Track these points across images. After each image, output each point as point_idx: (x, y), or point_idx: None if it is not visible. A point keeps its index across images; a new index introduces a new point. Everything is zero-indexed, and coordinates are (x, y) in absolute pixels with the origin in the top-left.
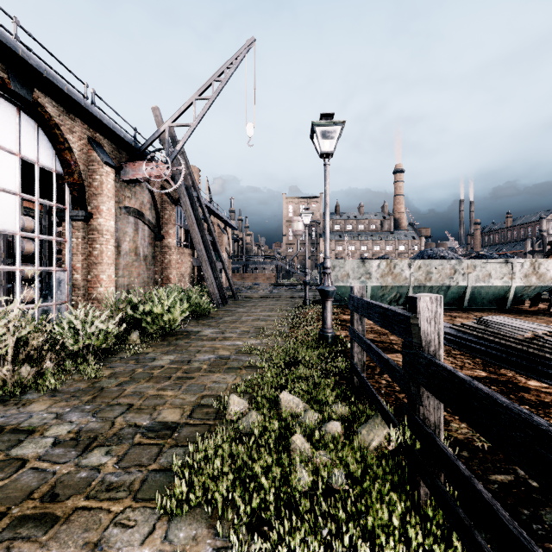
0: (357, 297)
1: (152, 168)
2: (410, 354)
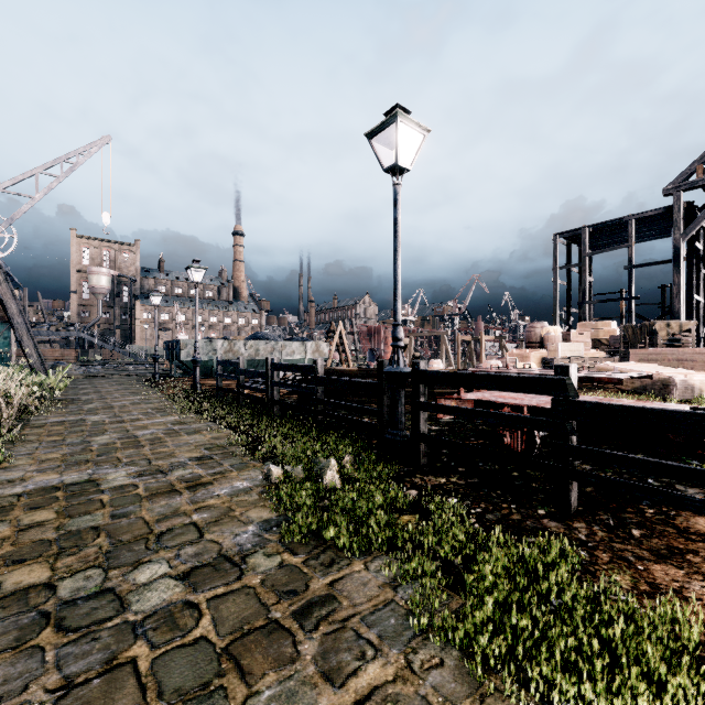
0: (221, 360)
1: None
2: (238, 370)
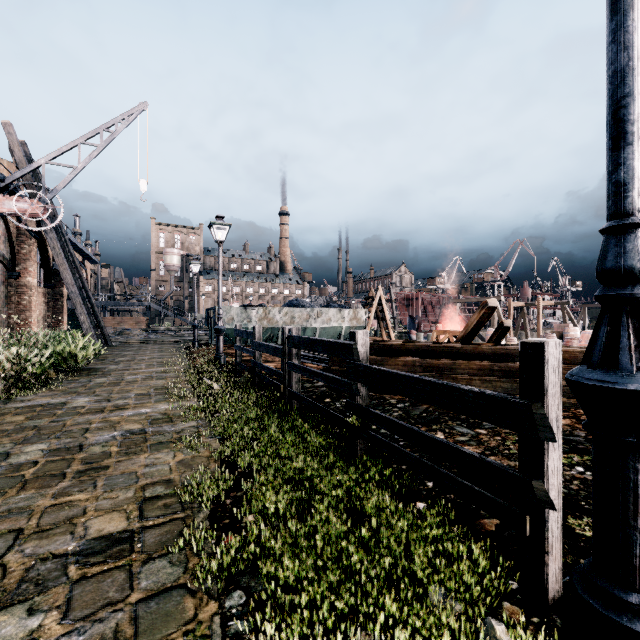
0: (238, 329)
1: (25, 205)
2: (253, 343)
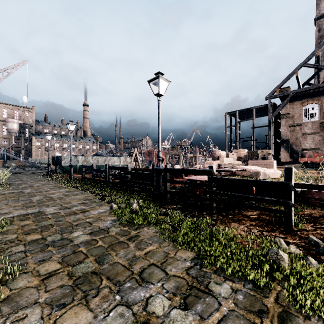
0: (84, 165)
1: None
2: (92, 169)
